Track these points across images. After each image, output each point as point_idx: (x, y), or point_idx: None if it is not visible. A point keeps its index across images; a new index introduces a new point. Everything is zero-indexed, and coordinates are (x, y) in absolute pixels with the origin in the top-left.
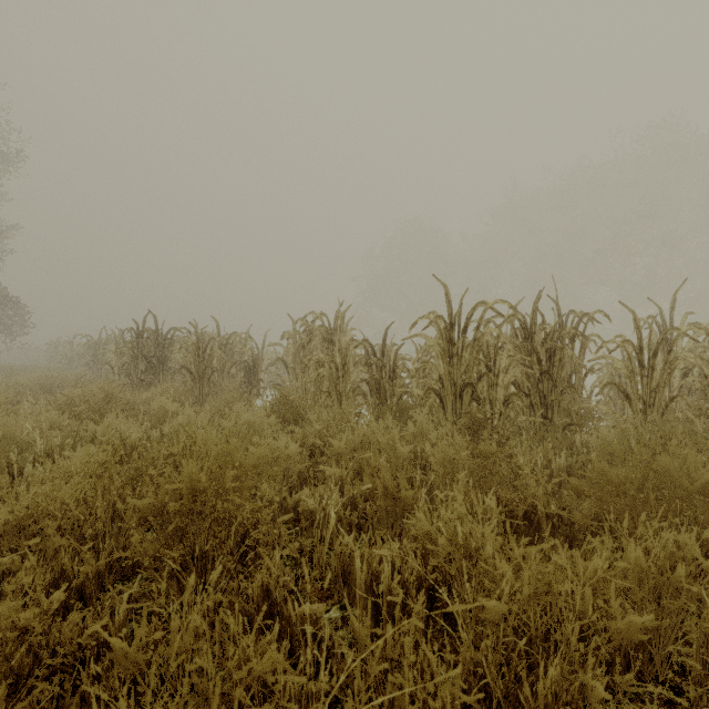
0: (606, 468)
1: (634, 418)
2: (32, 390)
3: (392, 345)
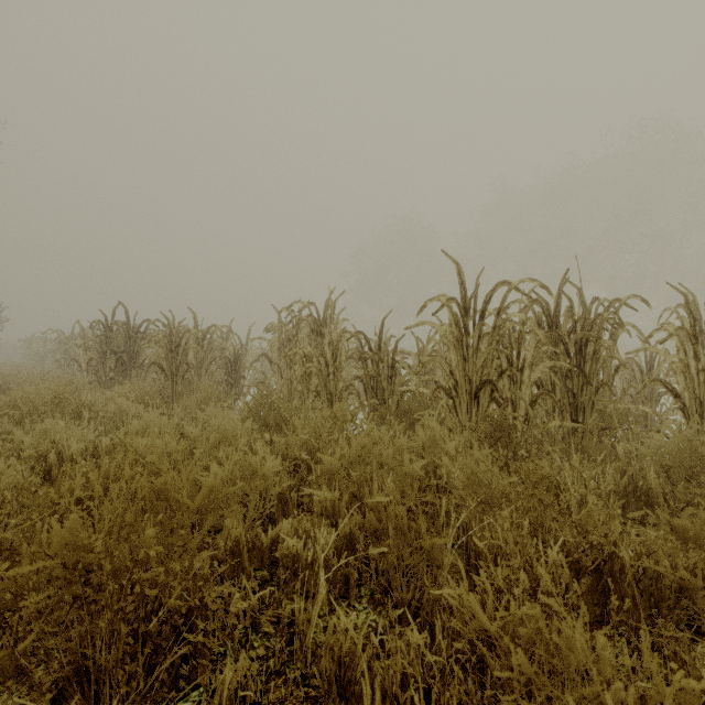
0: None
1: (689, 422)
2: None
3: (390, 337)
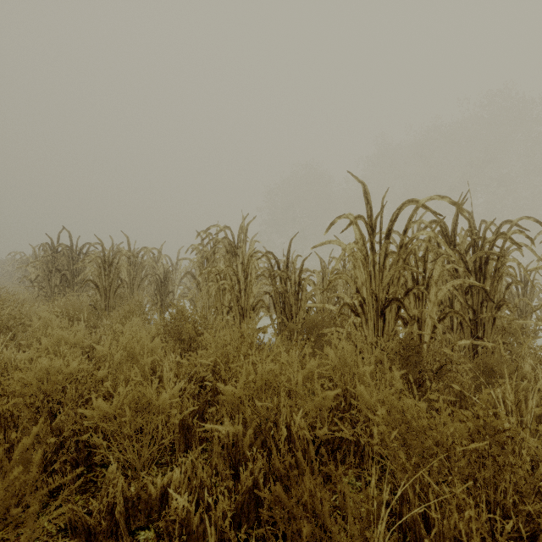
0: None
1: None
2: None
3: (296, 256)
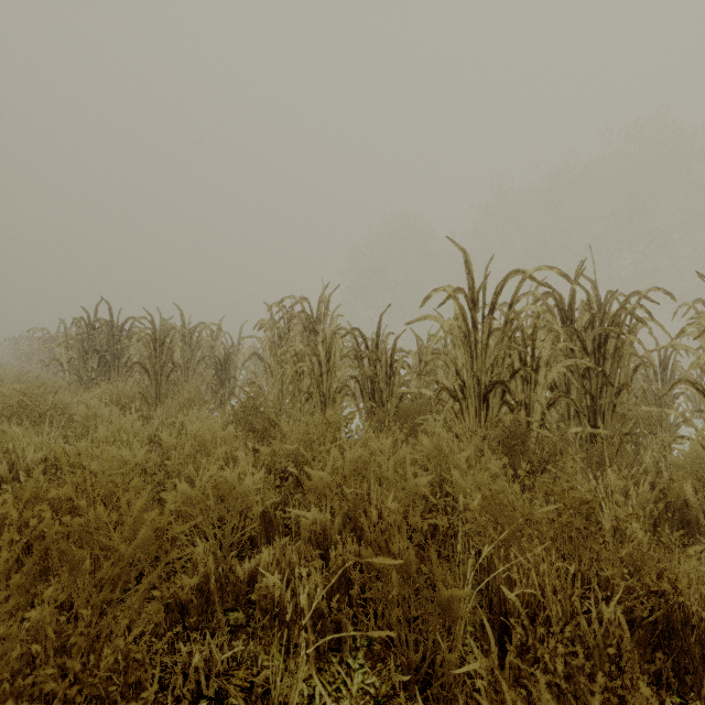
0: None
1: None
2: None
3: (388, 334)
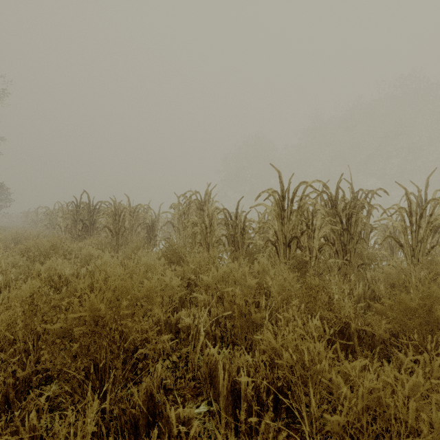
0: (404, 297)
1: (406, 260)
2: (6, 242)
3: (242, 211)
